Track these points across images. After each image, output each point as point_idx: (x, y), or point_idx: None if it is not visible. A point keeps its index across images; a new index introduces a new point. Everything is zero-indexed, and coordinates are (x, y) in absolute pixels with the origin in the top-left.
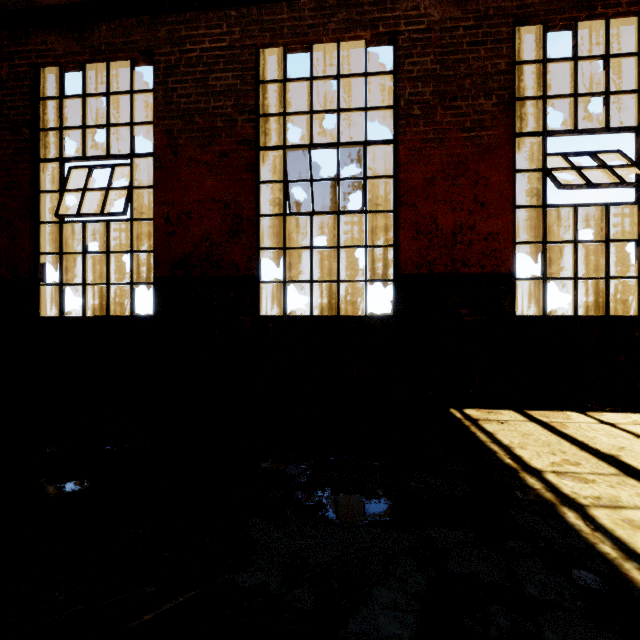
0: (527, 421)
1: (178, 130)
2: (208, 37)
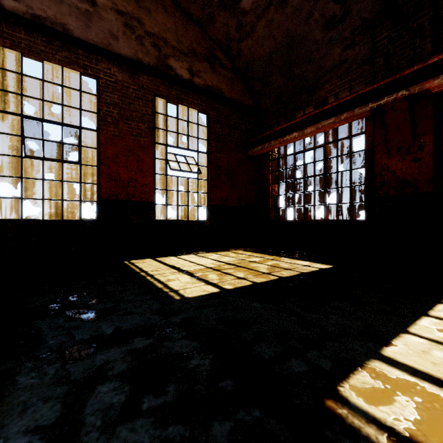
0: (154, 261)
1: None
2: None
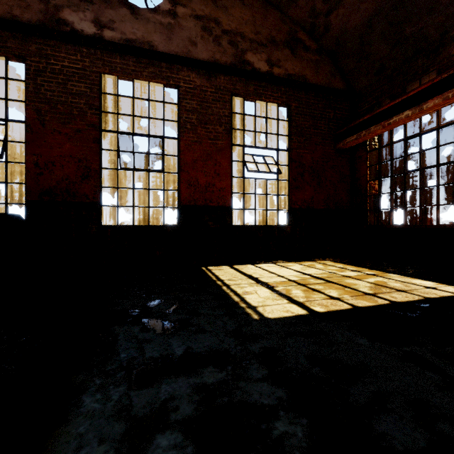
0: (230, 268)
1: (45, 111)
2: (67, 59)
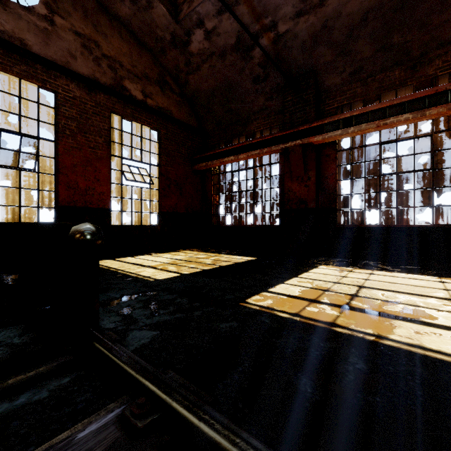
0: (114, 261)
1: None
2: None
